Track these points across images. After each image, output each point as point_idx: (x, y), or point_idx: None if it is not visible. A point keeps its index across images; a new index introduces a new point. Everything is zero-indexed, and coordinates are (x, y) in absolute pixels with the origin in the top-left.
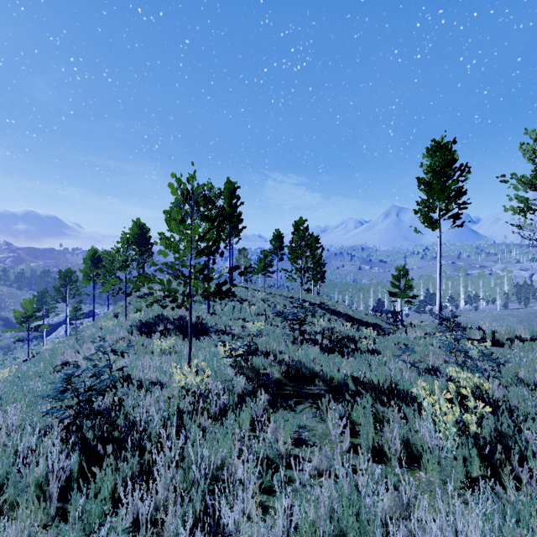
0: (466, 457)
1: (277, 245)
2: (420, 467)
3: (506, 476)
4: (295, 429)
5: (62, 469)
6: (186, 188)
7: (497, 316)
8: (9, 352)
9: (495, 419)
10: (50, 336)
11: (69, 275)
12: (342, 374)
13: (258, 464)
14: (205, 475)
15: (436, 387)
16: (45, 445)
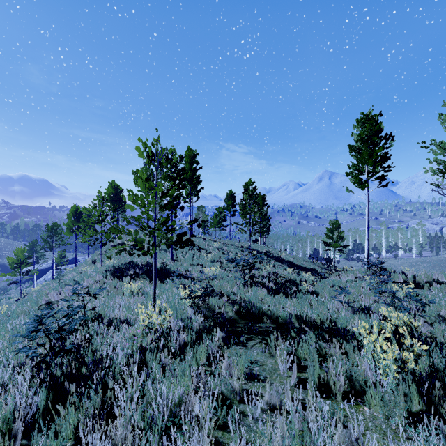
0: (407, 393)
1: (230, 203)
2: (364, 402)
3: (445, 411)
4: (247, 364)
5: (30, 405)
6: (151, 150)
7: (413, 263)
8: (5, 293)
9: (427, 355)
10: (40, 279)
11: (55, 228)
12: (287, 313)
13: (213, 399)
14: (164, 411)
15: (375, 326)
16: (15, 382)
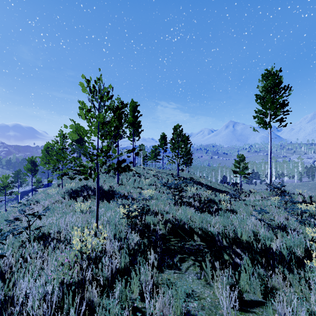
0: None
1: (162, 142)
2: None
3: None
4: (184, 299)
5: None
6: (93, 85)
7: (295, 186)
8: None
9: None
10: (24, 198)
11: (33, 160)
12: (215, 231)
13: None
14: None
15: None
16: None
